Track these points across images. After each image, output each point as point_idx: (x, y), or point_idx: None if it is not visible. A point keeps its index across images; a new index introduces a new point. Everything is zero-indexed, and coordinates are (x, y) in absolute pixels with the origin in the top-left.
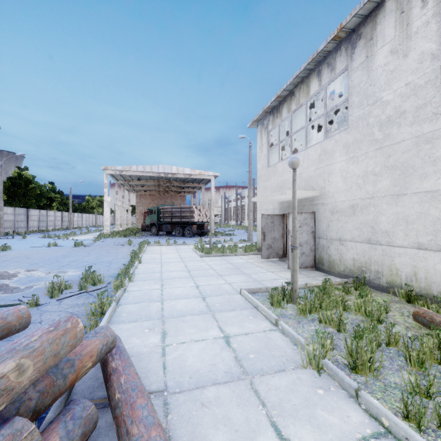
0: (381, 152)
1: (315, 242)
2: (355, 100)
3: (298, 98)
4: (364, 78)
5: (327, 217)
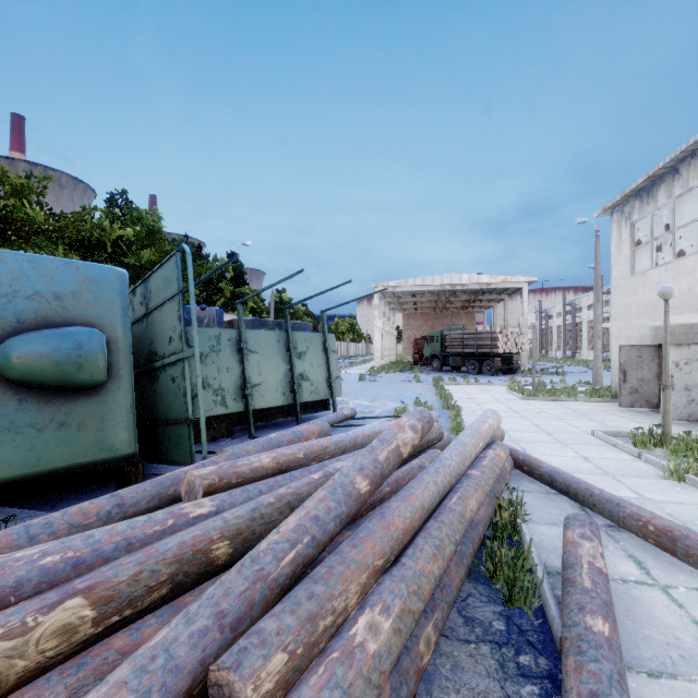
0: None
1: None
2: None
3: (686, 178)
4: None
5: None
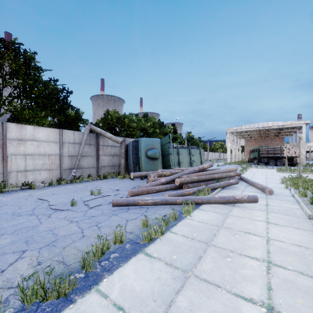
0: None
1: None
2: None
3: None
4: None
5: None
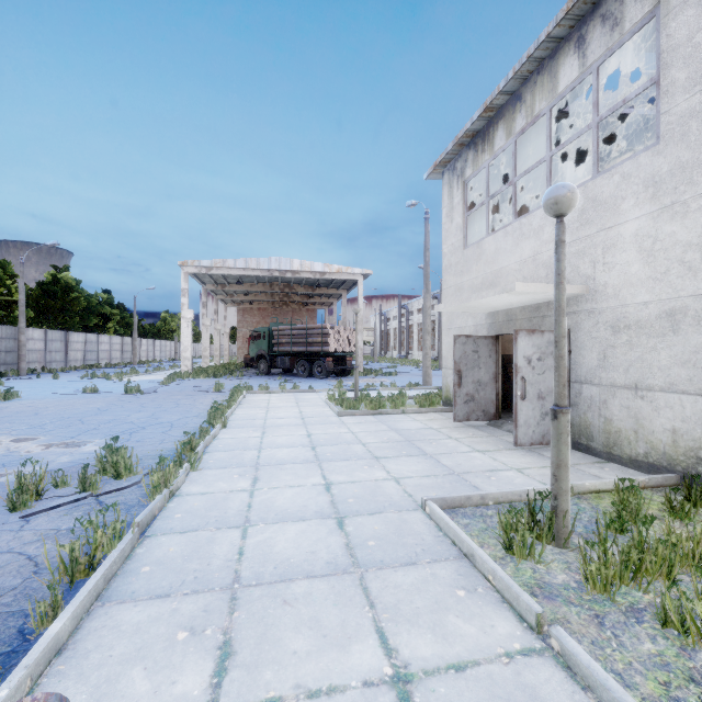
0: None
1: (572, 392)
2: (677, 76)
3: (531, 104)
4: None
5: (602, 339)
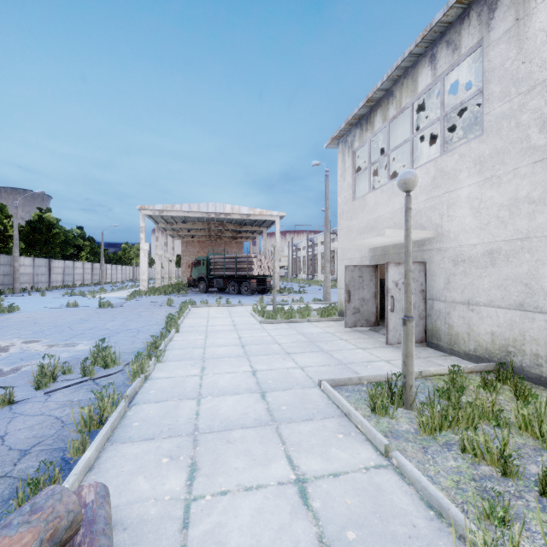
0: (544, 166)
1: (427, 306)
2: (494, 89)
3: (399, 99)
4: (511, 53)
5: (446, 269)
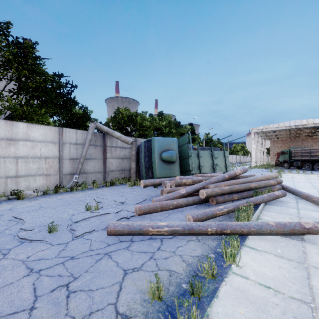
0: None
1: None
2: None
3: None
4: None
5: None
